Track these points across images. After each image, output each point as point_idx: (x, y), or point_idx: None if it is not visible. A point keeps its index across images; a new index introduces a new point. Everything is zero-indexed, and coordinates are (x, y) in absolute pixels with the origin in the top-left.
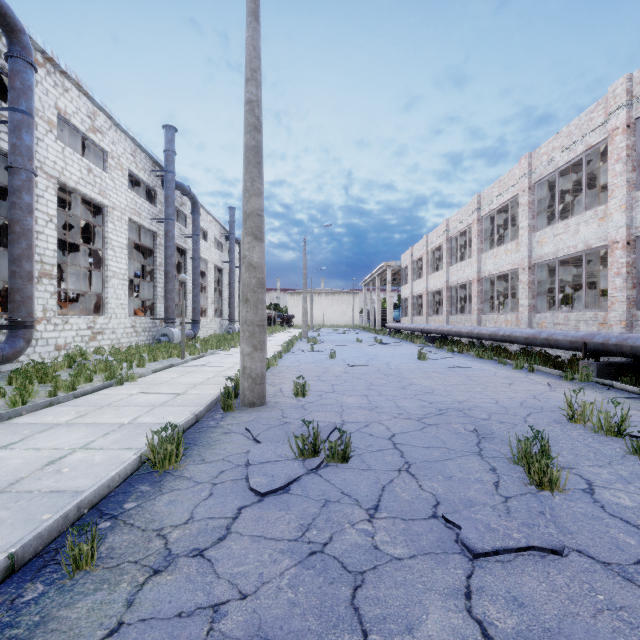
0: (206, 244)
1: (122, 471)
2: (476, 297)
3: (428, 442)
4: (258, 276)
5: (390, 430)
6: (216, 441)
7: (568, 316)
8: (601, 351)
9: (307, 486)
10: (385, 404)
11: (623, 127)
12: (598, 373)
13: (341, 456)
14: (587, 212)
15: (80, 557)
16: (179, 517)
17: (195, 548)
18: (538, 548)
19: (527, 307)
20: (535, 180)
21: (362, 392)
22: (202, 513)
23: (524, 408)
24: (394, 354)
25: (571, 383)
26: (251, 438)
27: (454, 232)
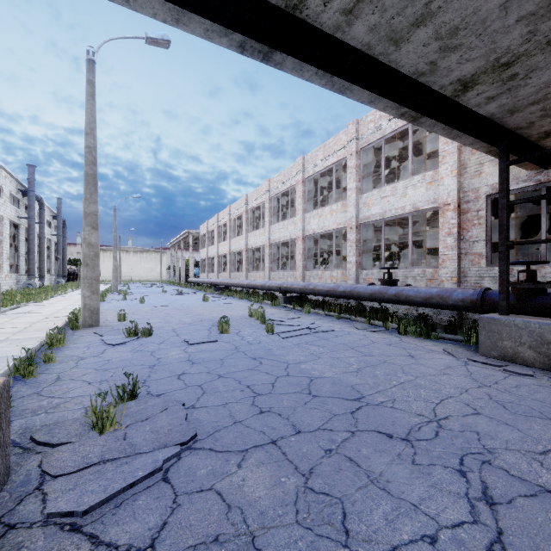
0: (0, 199)
1: (37, 346)
2: (245, 261)
3: (189, 329)
4: (95, 250)
5: (173, 327)
6: (78, 338)
7: (284, 274)
8: (286, 291)
9: (133, 342)
10: (174, 320)
11: (301, 181)
12: (284, 301)
13: (148, 334)
14: (291, 219)
15: (49, 358)
16: (79, 353)
17: (92, 356)
18: (210, 341)
19: (268, 268)
20: (272, 195)
21: (162, 317)
22: (89, 351)
23: (241, 316)
24: (189, 299)
25: (272, 307)
26: (98, 336)
27: (234, 216)
